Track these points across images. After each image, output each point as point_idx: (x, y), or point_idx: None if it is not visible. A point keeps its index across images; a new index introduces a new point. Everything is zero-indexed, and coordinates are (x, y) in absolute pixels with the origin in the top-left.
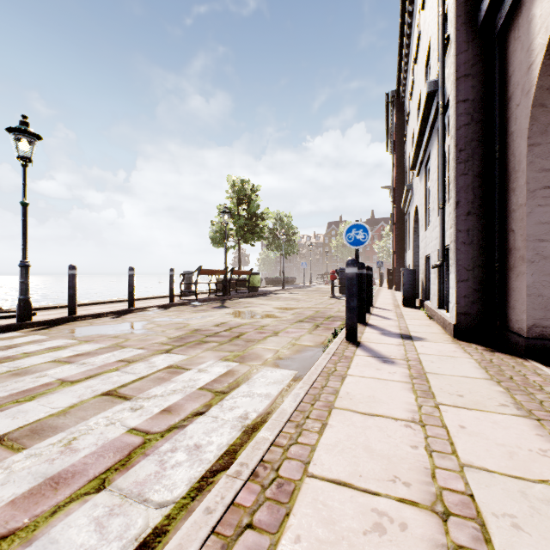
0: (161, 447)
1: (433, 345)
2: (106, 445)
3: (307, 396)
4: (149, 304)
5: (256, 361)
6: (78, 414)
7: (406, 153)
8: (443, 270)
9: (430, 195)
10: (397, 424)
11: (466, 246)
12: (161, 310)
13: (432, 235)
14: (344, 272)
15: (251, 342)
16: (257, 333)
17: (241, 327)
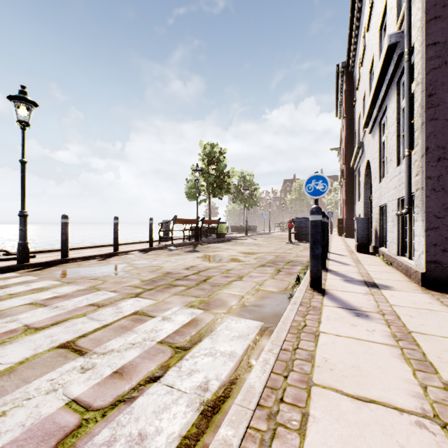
0: (98, 435)
1: (404, 295)
2: (33, 428)
3: (277, 363)
4: (132, 248)
5: (221, 308)
6: (23, 374)
7: (356, 116)
8: (402, 218)
9: (387, 147)
10: (405, 421)
11: (436, 192)
12: (141, 254)
13: (389, 185)
14: (299, 221)
15: (217, 286)
16: (223, 277)
17: (208, 271)
